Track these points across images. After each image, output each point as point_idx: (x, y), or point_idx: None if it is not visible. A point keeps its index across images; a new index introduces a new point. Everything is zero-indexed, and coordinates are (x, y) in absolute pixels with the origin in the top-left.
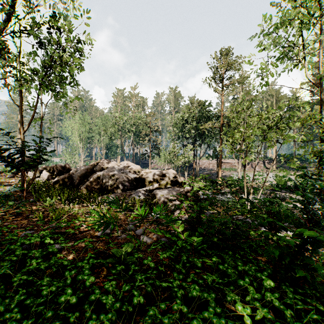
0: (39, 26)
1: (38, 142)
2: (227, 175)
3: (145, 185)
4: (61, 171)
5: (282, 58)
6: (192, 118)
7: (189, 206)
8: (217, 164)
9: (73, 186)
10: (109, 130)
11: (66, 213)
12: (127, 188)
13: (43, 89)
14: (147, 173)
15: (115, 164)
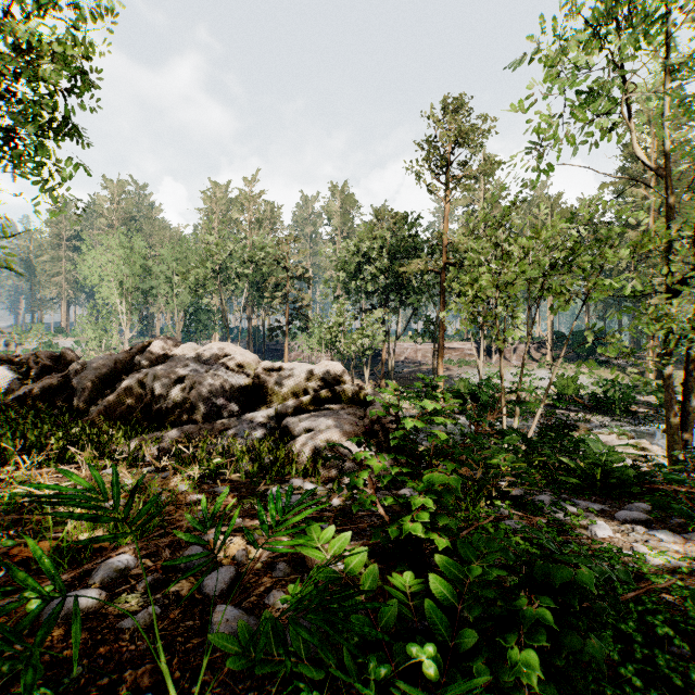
0: None
1: None
2: (453, 375)
3: (266, 403)
4: (48, 368)
5: (594, 102)
6: (380, 251)
7: (390, 481)
8: (434, 351)
9: (74, 407)
10: (192, 273)
11: None
12: (219, 410)
13: None
14: (273, 373)
15: (192, 349)
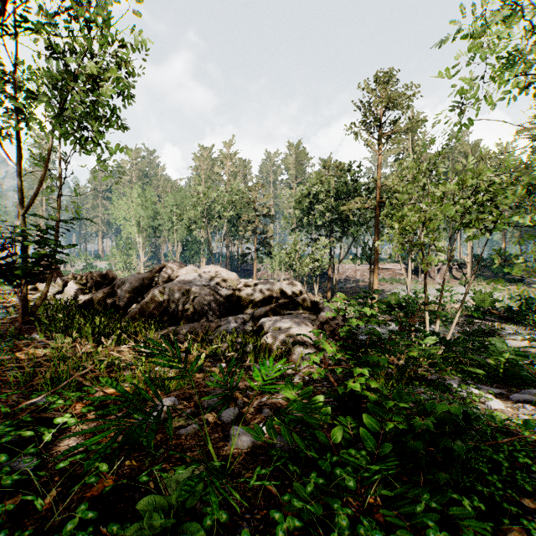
0: (49, 15)
1: (47, 228)
2: (386, 290)
3: (245, 308)
4: (99, 283)
5: (502, 72)
6: (326, 193)
7: (337, 359)
8: (370, 271)
9: (118, 309)
10: (187, 214)
11: (80, 369)
12: (213, 313)
13: (61, 135)
14: (249, 287)
15: (192, 270)
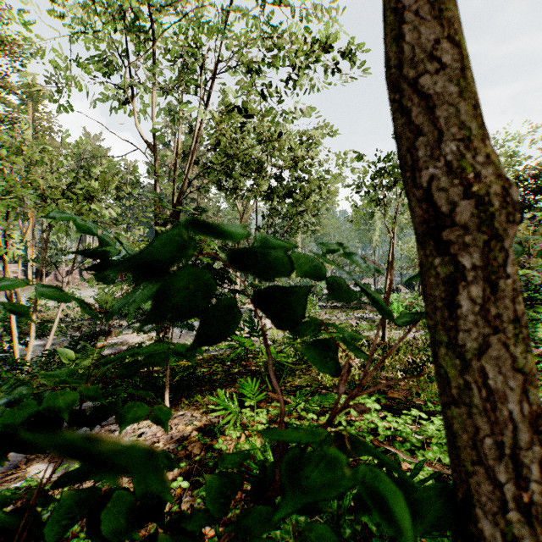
0: None
1: None
2: None
3: None
4: None
5: (98, 63)
6: None
7: None
8: None
9: None
10: None
11: None
12: None
13: None
14: None
15: None
